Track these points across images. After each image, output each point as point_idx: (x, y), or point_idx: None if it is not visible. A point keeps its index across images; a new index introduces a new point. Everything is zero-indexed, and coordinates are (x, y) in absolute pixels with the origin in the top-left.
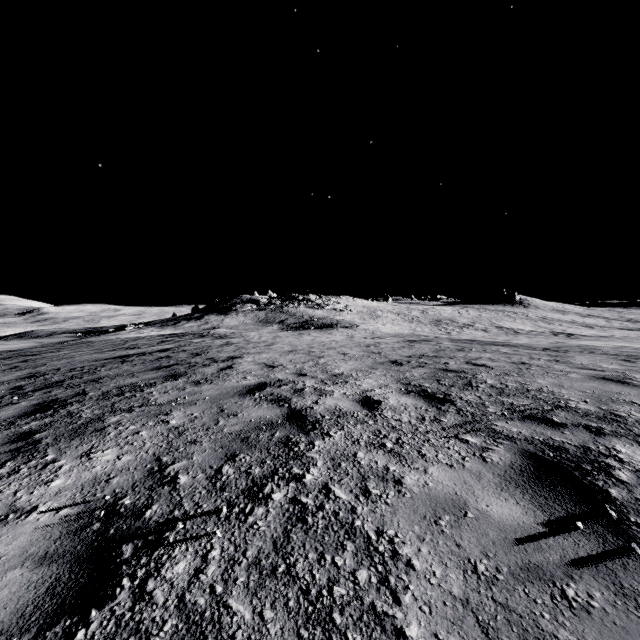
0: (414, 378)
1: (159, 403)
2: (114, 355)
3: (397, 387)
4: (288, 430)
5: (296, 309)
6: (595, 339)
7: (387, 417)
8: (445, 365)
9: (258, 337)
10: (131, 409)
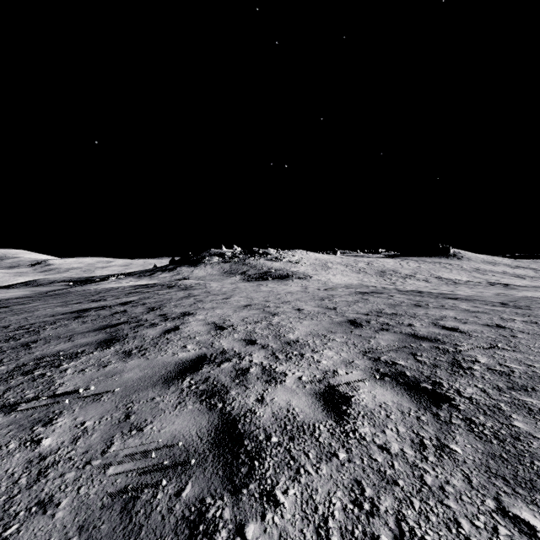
0: (382, 349)
1: (58, 393)
2: (75, 309)
3: (365, 366)
4: (207, 479)
5: (257, 261)
6: (533, 290)
7: (365, 439)
8: (411, 328)
9: (219, 288)
10: (15, 405)
